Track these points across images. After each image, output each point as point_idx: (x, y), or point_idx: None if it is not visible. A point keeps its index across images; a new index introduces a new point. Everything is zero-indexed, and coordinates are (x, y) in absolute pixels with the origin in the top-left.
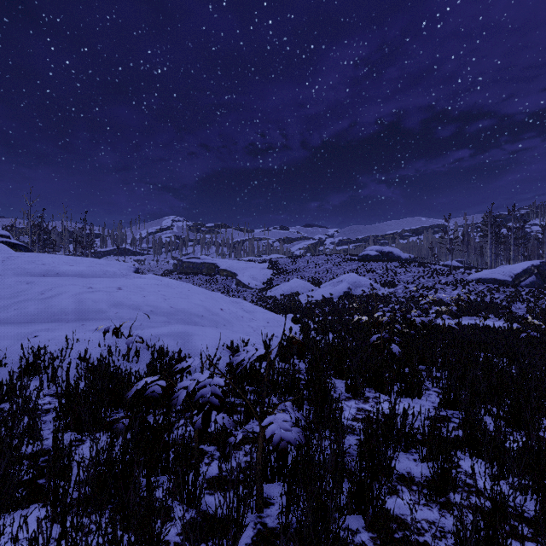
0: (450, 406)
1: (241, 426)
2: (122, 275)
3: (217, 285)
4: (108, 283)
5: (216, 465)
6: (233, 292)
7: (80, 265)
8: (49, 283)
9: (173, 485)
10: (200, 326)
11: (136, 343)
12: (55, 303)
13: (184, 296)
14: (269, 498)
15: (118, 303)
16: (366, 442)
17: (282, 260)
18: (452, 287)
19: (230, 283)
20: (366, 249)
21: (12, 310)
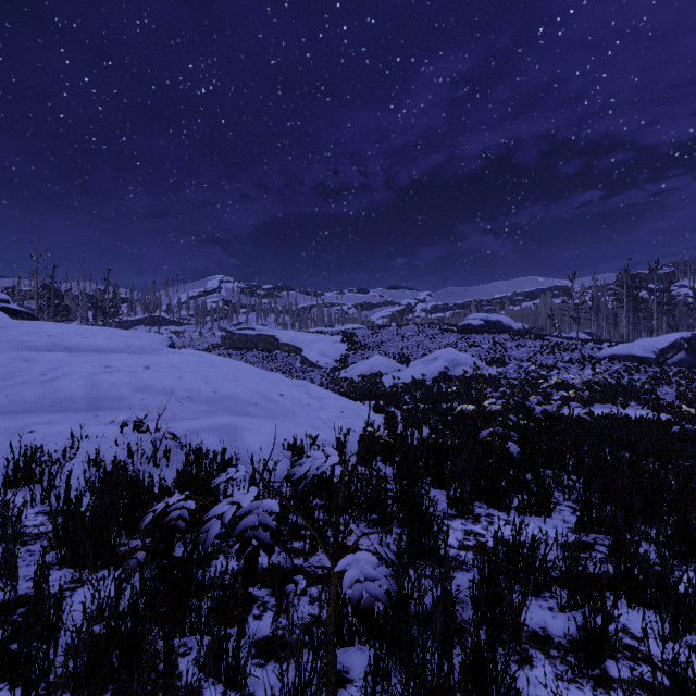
0: (591, 528)
1: (306, 558)
2: (152, 350)
3: (277, 363)
4: (133, 361)
5: (269, 618)
6: (297, 372)
7: (97, 337)
8: (53, 361)
9: (205, 653)
10: (252, 417)
11: (166, 440)
12: (61, 386)
13: (232, 377)
14: (345, 672)
15: (144, 386)
16: (481, 583)
17: (360, 332)
18: (579, 365)
19: (294, 361)
20: (467, 317)
21: (2, 397)
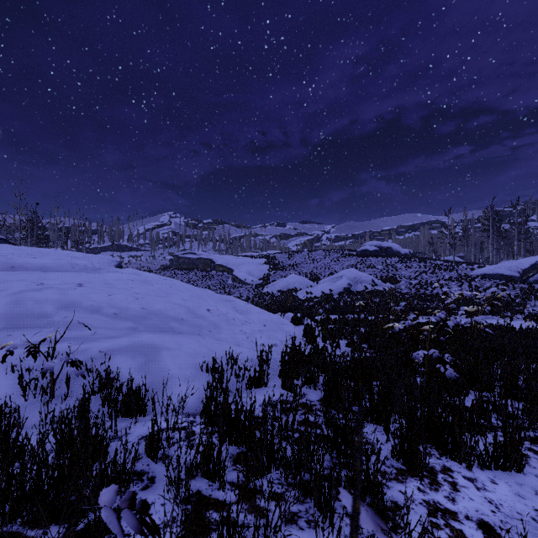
0: None
1: None
2: (94, 269)
3: (213, 281)
4: (69, 278)
5: None
6: (229, 288)
7: (45, 258)
8: None
9: None
10: (176, 333)
11: (67, 367)
12: None
13: (163, 294)
14: None
15: (71, 304)
16: None
17: (279, 256)
18: (457, 282)
19: (226, 279)
20: (364, 244)
21: None
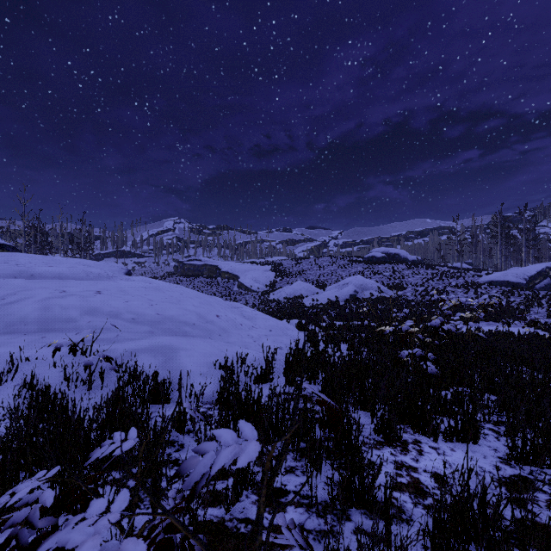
0: (525, 459)
1: (228, 508)
2: (107, 277)
3: (219, 288)
4: (87, 286)
5: None
6: (235, 295)
7: (61, 266)
8: (15, 286)
9: None
10: (189, 337)
11: (101, 363)
12: (15, 310)
13: (175, 301)
14: None
15: (93, 309)
16: None
17: (286, 262)
18: (463, 289)
19: (232, 286)
20: (371, 251)
21: None
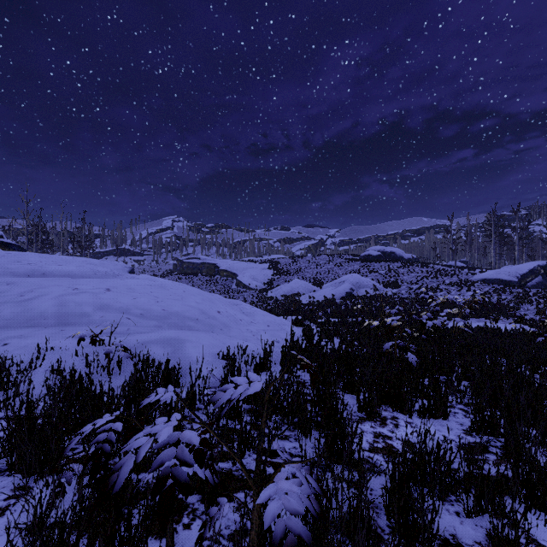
0: (484, 430)
1: (234, 462)
2: (114, 275)
3: (217, 285)
4: (97, 284)
5: (197, 527)
6: (233, 292)
7: (69, 265)
8: (31, 284)
9: None
10: (194, 331)
11: (118, 352)
12: (34, 306)
13: (179, 298)
14: None
15: (104, 305)
16: (394, 489)
17: (283, 260)
18: (457, 287)
19: (230, 284)
20: (368, 249)
21: None
